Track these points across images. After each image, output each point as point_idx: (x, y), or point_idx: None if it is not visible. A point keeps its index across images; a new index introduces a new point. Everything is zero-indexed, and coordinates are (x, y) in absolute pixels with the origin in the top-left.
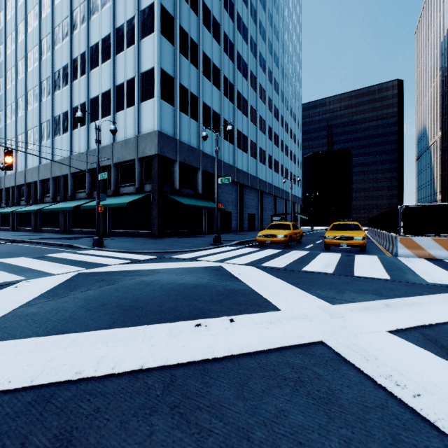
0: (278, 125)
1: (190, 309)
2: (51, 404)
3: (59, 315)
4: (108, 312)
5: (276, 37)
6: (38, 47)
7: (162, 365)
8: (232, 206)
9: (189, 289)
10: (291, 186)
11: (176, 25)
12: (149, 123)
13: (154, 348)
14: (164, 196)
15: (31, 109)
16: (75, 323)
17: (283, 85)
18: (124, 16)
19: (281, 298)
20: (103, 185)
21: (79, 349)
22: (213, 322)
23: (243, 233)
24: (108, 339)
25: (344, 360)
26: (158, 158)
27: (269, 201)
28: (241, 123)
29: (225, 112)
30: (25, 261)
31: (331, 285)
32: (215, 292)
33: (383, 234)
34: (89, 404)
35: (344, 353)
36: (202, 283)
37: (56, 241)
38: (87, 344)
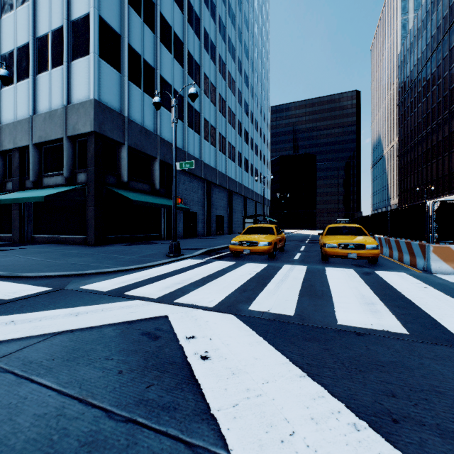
0: (248, 121)
1: None
2: None
3: None
4: None
5: (246, 26)
6: None
7: None
8: (198, 206)
9: None
10: (264, 185)
11: None
12: (83, 89)
13: None
14: (107, 190)
15: None
16: None
17: (253, 79)
18: None
19: None
20: (20, 173)
21: None
22: None
23: (210, 237)
24: None
25: None
26: (96, 137)
27: (238, 203)
28: (208, 111)
29: None
30: None
31: None
32: None
33: (379, 239)
34: None
35: None
36: None
37: None
38: None
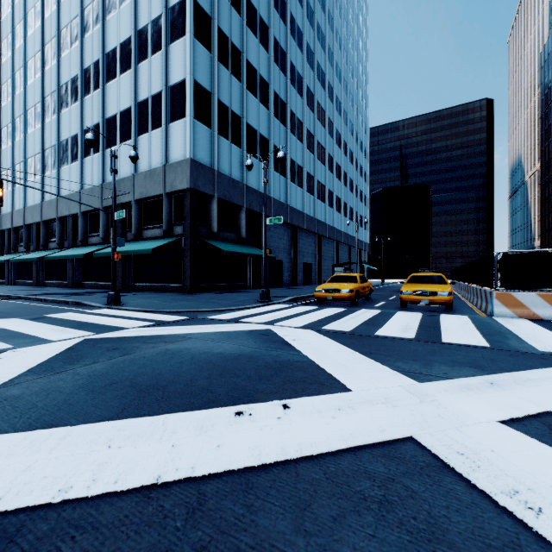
0: (341, 154)
1: (228, 389)
2: (14, 545)
3: (50, 399)
4: (118, 394)
5: (338, 45)
6: (41, 54)
7: (187, 477)
8: (284, 254)
9: (228, 361)
10: (357, 229)
11: (213, 27)
12: (180, 149)
13: (176, 449)
14: (199, 241)
15: (32, 132)
16: (70, 410)
17: (347, 104)
18: (148, 15)
19: (351, 373)
20: (122, 227)
21: (69, 452)
22: (259, 408)
23: (297, 287)
24: (113, 435)
25: (445, 466)
26: (191, 193)
27: (329, 248)
28: (294, 150)
29: (274, 136)
30: (17, 323)
31: (414, 354)
32: (262, 366)
33: (472, 288)
34: (73, 546)
35: (445, 455)
36: (246, 352)
37: (61, 298)
38: (81, 444)
